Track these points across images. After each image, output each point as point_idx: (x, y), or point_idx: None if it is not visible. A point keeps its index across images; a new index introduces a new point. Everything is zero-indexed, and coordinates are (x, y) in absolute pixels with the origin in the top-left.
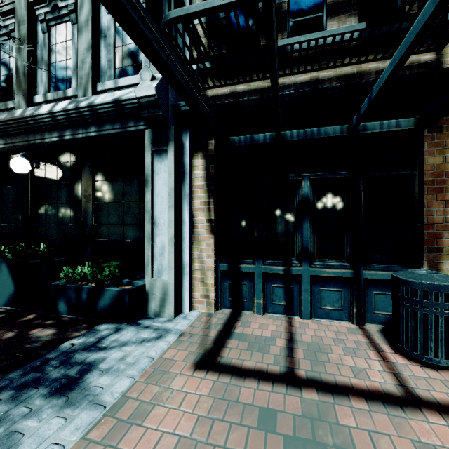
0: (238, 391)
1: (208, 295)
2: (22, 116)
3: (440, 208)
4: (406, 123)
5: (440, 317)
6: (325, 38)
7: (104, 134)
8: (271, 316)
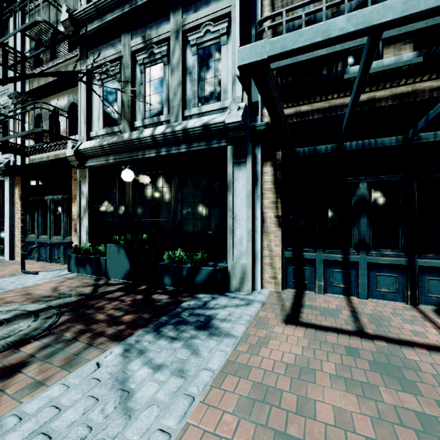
0: (323, 337)
1: (276, 277)
2: (130, 139)
3: None
4: None
5: None
6: (385, 70)
7: (193, 150)
8: (330, 295)
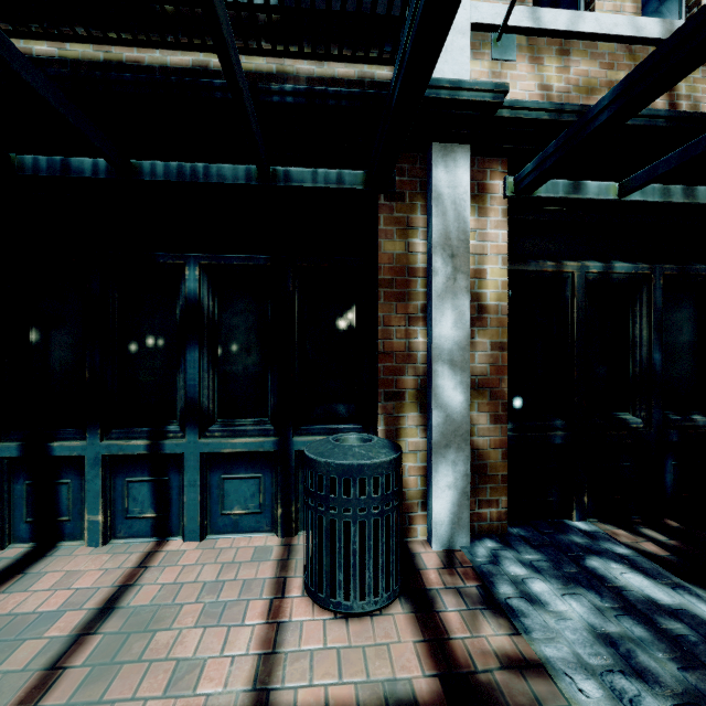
0: None
1: None
2: None
3: (401, 327)
4: (352, 177)
5: (352, 524)
6: None
7: None
8: (121, 544)
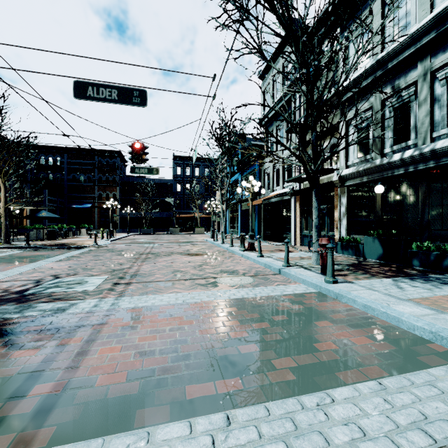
0: None
1: None
2: (381, 164)
3: None
4: None
5: None
6: None
7: (441, 164)
8: None
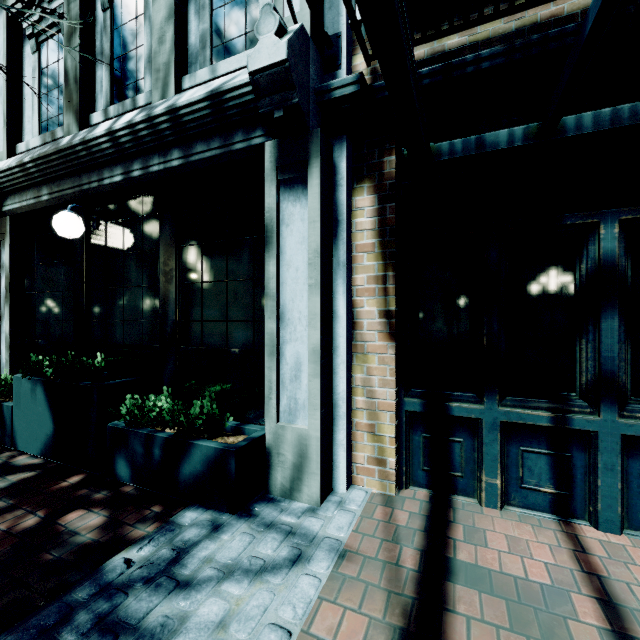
0: None
1: (384, 460)
2: (70, 144)
3: None
4: None
5: None
6: None
7: (194, 161)
8: (519, 513)
